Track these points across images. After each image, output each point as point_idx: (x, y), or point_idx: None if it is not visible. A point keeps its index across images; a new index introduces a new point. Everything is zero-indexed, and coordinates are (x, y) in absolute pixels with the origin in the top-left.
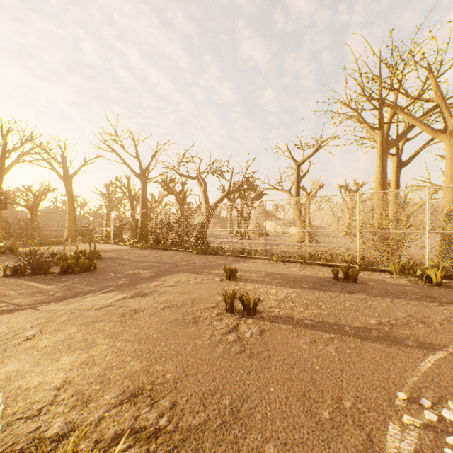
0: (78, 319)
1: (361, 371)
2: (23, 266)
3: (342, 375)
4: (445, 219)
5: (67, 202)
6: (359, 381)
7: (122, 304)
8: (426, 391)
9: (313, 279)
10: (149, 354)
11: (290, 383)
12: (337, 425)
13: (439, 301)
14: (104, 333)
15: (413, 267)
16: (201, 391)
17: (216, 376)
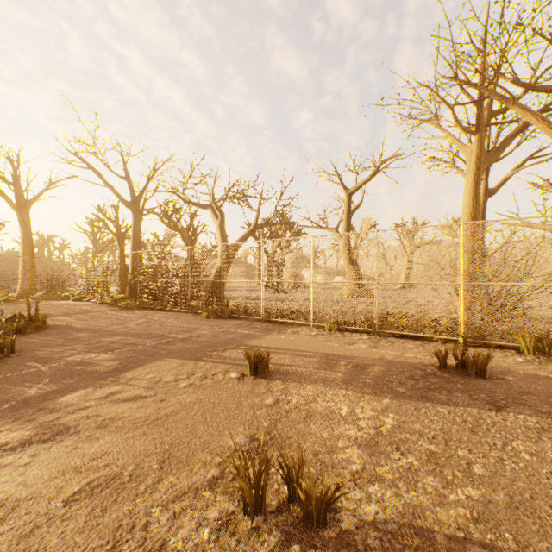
0: None
1: None
2: None
3: None
4: None
5: (21, 241)
6: None
7: None
8: None
9: (406, 371)
10: None
11: None
12: None
13: None
14: None
15: None
16: None
17: None
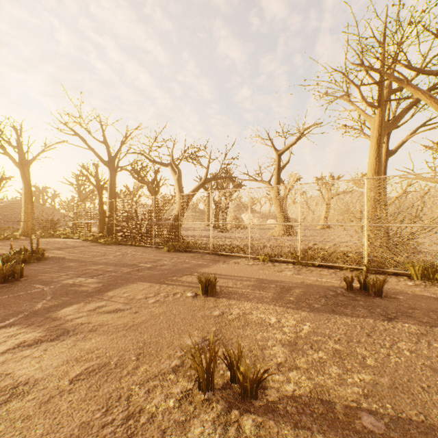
0: None
1: None
2: None
3: None
4: None
5: (23, 192)
6: None
7: (1, 366)
8: None
9: (321, 291)
10: None
11: None
12: None
13: None
14: None
15: None
16: None
17: None
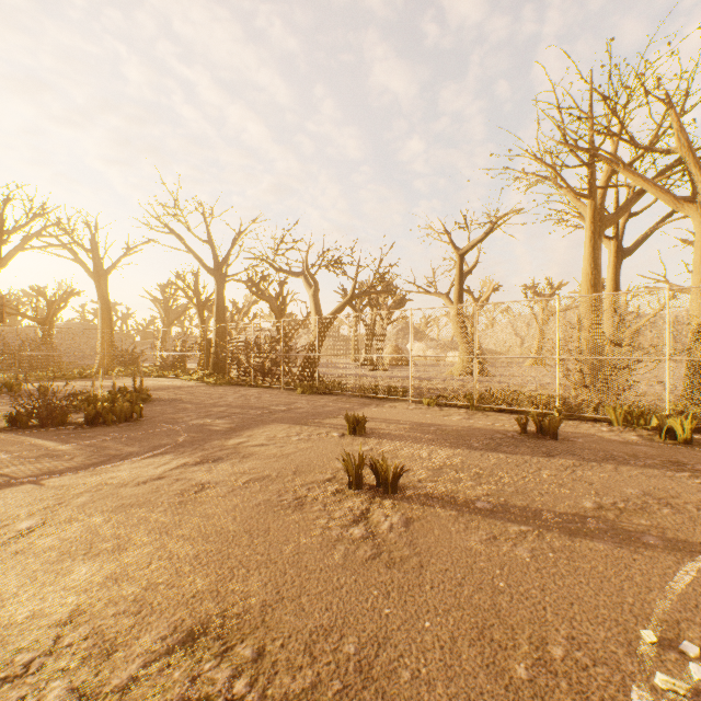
0: (107, 501)
1: (575, 592)
2: (25, 413)
3: (544, 598)
4: (694, 338)
5: (100, 313)
6: (573, 610)
7: (181, 474)
8: (688, 626)
9: (488, 434)
10: (221, 561)
11: (458, 613)
12: (543, 691)
13: (692, 469)
14: (148, 525)
15: (644, 415)
16: (307, 628)
17: (333, 601)
